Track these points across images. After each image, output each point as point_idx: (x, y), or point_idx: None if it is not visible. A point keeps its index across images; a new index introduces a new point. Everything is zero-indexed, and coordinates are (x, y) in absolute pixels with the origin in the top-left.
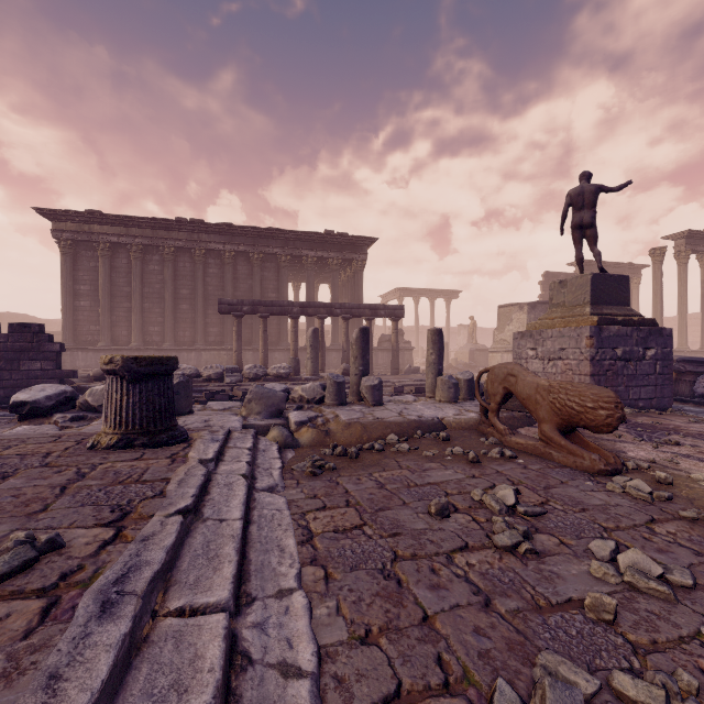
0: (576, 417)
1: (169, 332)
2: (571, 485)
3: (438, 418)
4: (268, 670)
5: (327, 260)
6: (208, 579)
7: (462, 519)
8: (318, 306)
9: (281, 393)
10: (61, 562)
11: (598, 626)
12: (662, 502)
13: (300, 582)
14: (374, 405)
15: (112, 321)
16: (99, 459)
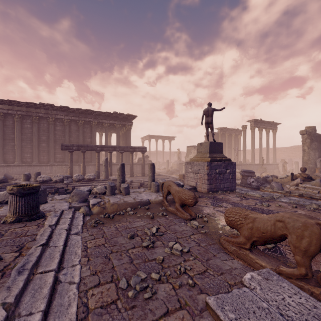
0: (184, 201)
1: (36, 157)
2: (177, 224)
3: (148, 199)
4: (66, 283)
5: (114, 124)
6: (50, 264)
7: (137, 239)
8: (109, 147)
9: (86, 192)
10: (3, 263)
11: (157, 264)
12: (200, 228)
13: (80, 262)
14: (125, 195)
15: (4, 151)
16: (8, 227)
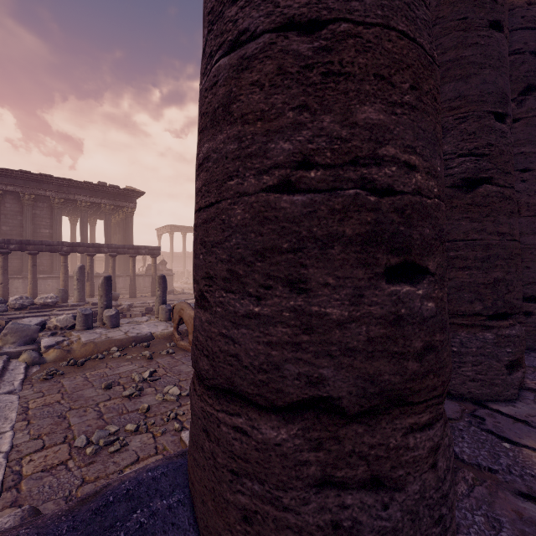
0: None
1: None
2: (186, 364)
3: (151, 333)
4: None
5: (100, 204)
6: None
7: (118, 388)
8: (87, 246)
9: (34, 326)
10: None
11: (140, 414)
12: None
13: (13, 428)
14: (112, 327)
15: None
16: None
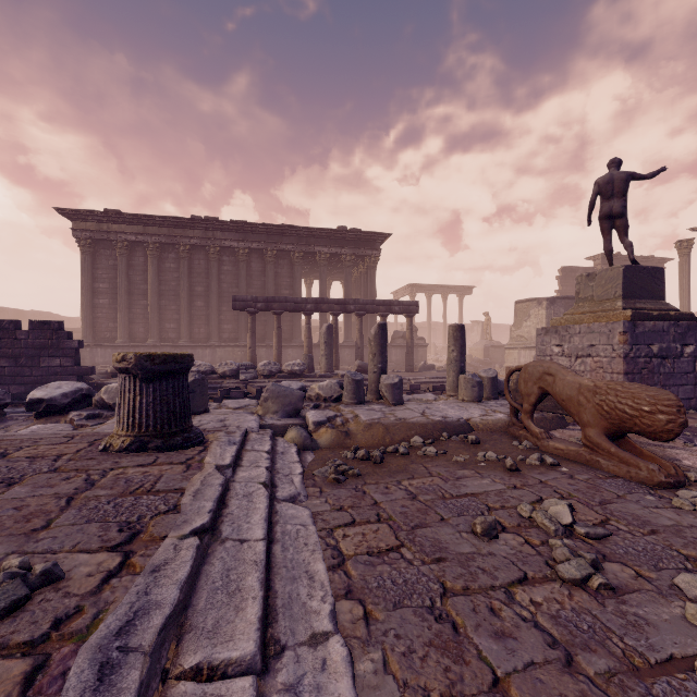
0: (629, 422)
1: (185, 329)
2: (630, 500)
3: (463, 419)
4: None
5: (340, 256)
6: (229, 623)
7: (513, 541)
8: (332, 302)
9: (298, 391)
10: (56, 601)
11: None
12: None
13: (336, 623)
14: (394, 404)
15: (130, 318)
16: (110, 463)
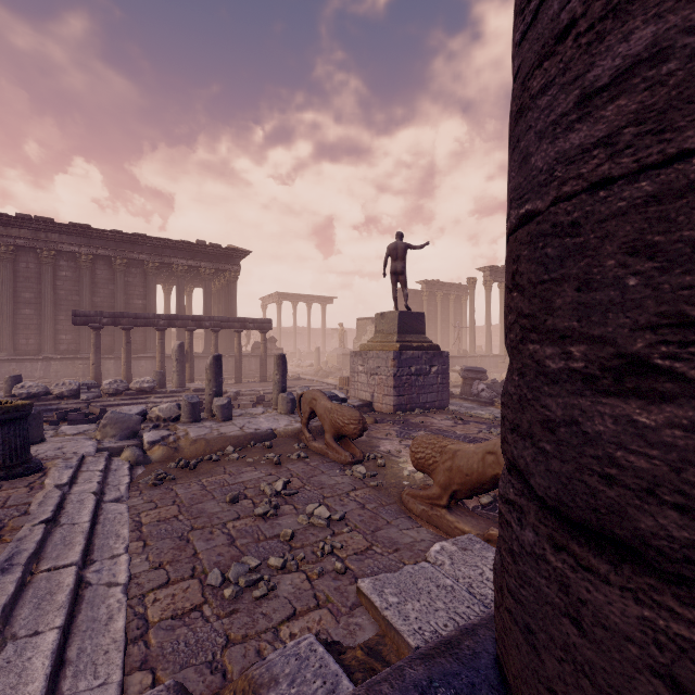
0: (341, 429)
1: (7, 340)
2: (326, 474)
3: (272, 429)
4: (101, 586)
5: (199, 268)
6: (65, 554)
7: (246, 503)
8: (186, 319)
9: (136, 416)
10: None
11: (282, 543)
12: (369, 478)
13: (127, 550)
14: (223, 421)
15: None
16: None
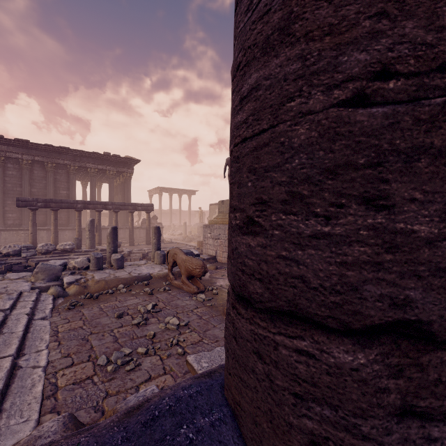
0: (191, 272)
1: None
2: (180, 299)
3: (150, 273)
4: (28, 368)
5: (105, 170)
6: (5, 350)
7: (127, 317)
8: (96, 203)
9: (59, 266)
10: None
11: (147, 340)
12: (207, 301)
13: (47, 347)
14: (118, 269)
15: None
16: None
